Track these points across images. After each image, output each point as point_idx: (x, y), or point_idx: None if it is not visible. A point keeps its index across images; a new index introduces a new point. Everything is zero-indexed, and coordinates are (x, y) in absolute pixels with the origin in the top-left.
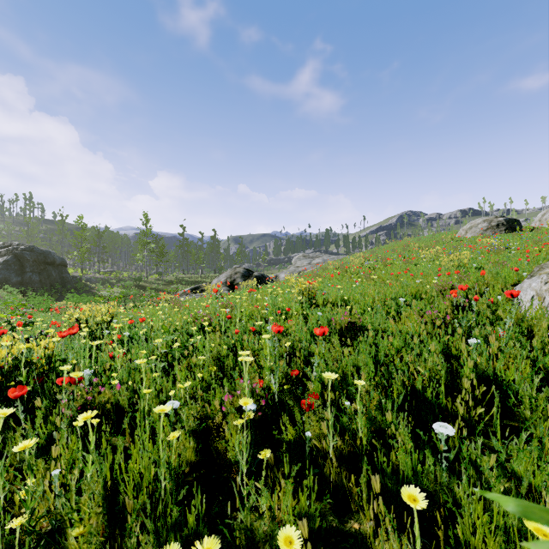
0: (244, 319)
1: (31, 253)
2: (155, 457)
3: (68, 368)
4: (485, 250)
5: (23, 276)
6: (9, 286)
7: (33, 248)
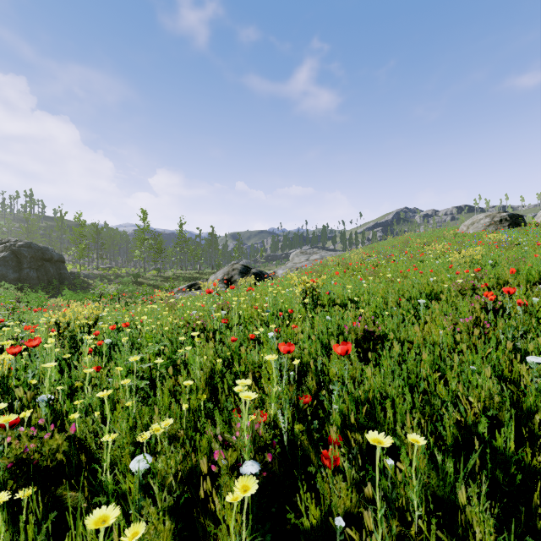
0: (241, 323)
1: (28, 249)
2: (119, 530)
3: (0, 405)
4: (494, 246)
5: (21, 272)
6: (7, 283)
7: (31, 244)
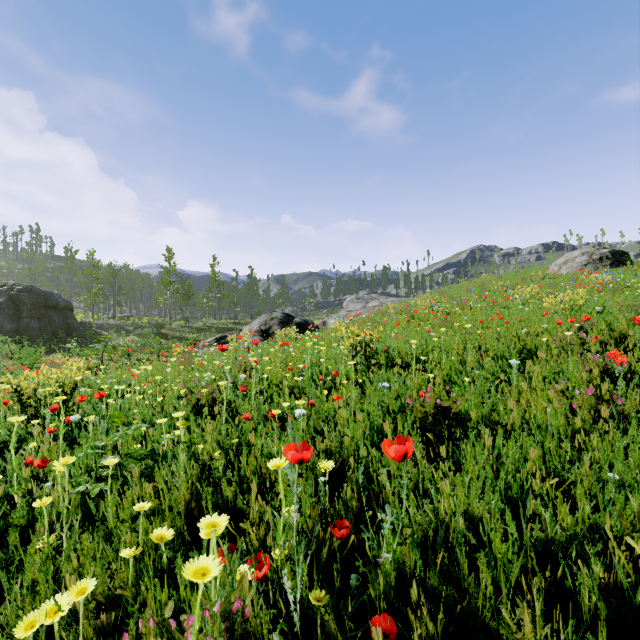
0: (264, 392)
1: (29, 294)
2: None
3: None
4: (596, 289)
5: (19, 322)
6: (2, 335)
7: (32, 288)
